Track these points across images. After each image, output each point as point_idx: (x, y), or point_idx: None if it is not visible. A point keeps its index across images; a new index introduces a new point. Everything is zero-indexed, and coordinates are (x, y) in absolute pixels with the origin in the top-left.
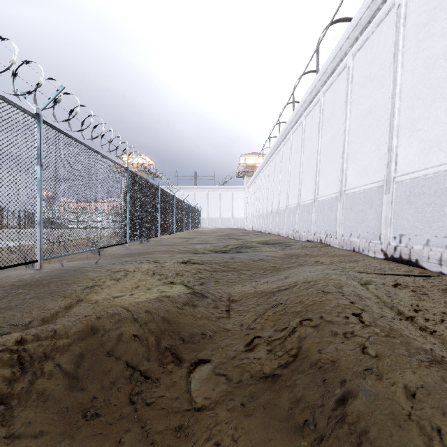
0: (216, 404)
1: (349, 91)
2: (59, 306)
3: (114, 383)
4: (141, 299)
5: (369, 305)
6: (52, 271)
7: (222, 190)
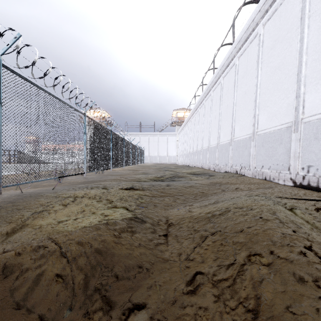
0: None
1: (260, 53)
2: (0, 233)
3: None
4: (84, 224)
5: (308, 233)
6: (10, 197)
7: (160, 135)
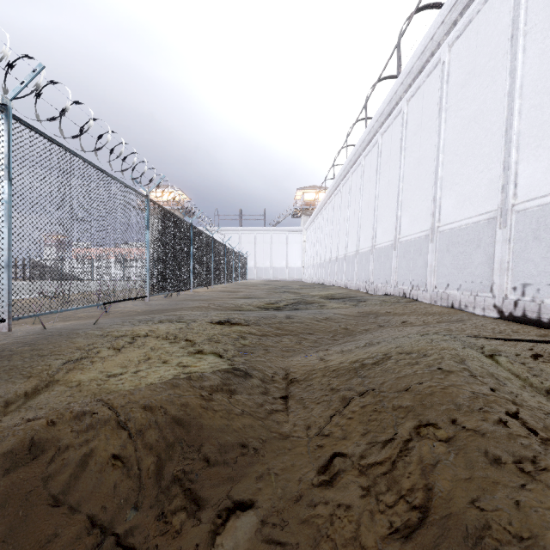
0: None
1: (444, 94)
2: (15, 393)
3: None
4: (150, 380)
5: (517, 393)
6: (26, 335)
7: (274, 232)
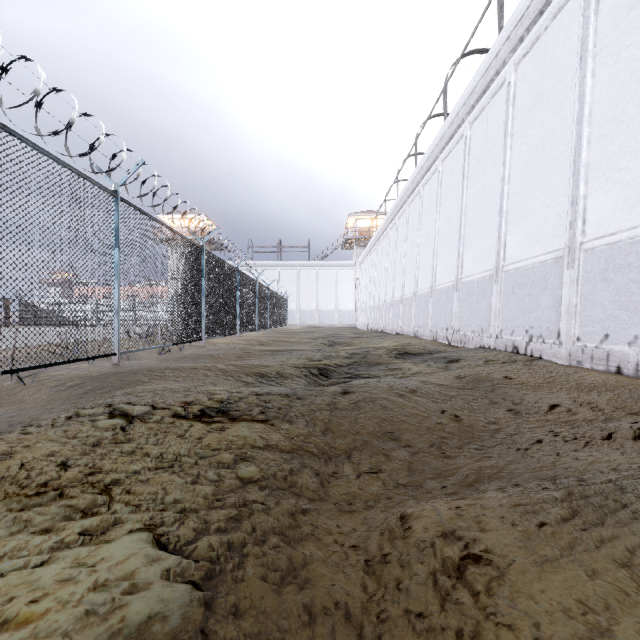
0: None
1: (591, 32)
2: None
3: None
4: None
5: None
6: None
7: (320, 268)
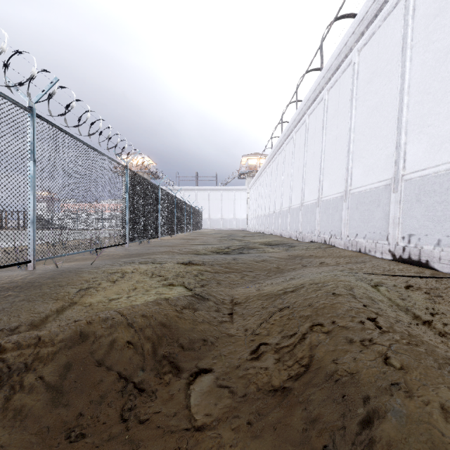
0: (219, 423)
1: (355, 88)
2: (50, 310)
3: (103, 397)
4: (138, 302)
5: (383, 309)
6: (46, 272)
7: (224, 191)
